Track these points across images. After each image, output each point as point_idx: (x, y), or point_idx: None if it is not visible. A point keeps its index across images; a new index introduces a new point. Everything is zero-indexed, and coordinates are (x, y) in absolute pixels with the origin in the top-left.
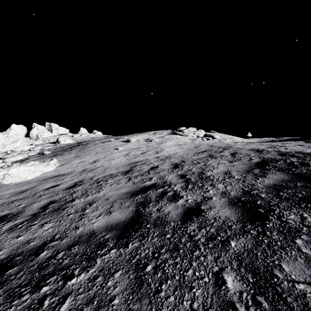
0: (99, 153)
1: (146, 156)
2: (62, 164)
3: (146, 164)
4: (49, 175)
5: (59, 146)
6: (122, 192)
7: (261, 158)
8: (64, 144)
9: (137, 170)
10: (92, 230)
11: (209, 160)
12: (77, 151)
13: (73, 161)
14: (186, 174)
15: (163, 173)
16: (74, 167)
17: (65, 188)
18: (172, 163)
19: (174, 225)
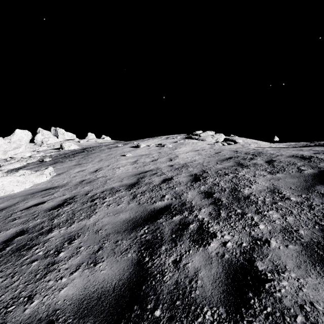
0: (103, 160)
1: (158, 164)
2: (59, 174)
3: (158, 175)
4: (40, 187)
5: (62, 152)
6: (121, 218)
7: (315, 168)
8: (68, 150)
9: (145, 183)
10: (52, 309)
11: (239, 170)
12: (80, 158)
13: (72, 169)
14: (212, 191)
15: (179, 188)
16: (71, 177)
17: (50, 207)
18: (190, 173)
19: (212, 321)
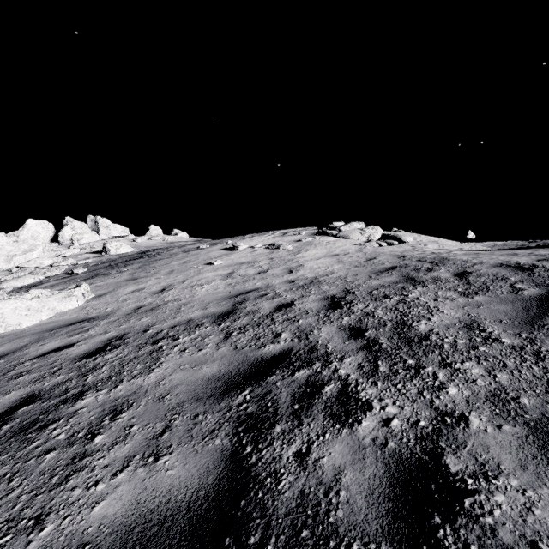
0: (175, 272)
1: (268, 278)
2: (99, 296)
3: (268, 297)
4: (66, 319)
5: (106, 258)
6: (205, 374)
7: (542, 287)
8: (116, 254)
9: (246, 311)
10: (77, 543)
11: (410, 289)
12: (136, 269)
13: (122, 288)
14: (363, 327)
15: (305, 320)
16: (120, 301)
17: (81, 354)
18: (325, 294)
19: None
